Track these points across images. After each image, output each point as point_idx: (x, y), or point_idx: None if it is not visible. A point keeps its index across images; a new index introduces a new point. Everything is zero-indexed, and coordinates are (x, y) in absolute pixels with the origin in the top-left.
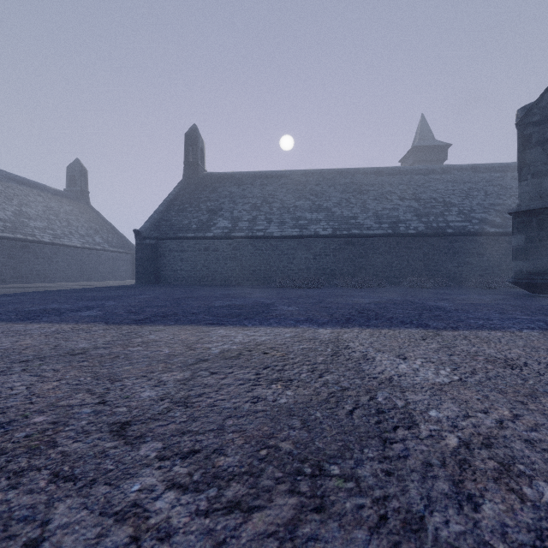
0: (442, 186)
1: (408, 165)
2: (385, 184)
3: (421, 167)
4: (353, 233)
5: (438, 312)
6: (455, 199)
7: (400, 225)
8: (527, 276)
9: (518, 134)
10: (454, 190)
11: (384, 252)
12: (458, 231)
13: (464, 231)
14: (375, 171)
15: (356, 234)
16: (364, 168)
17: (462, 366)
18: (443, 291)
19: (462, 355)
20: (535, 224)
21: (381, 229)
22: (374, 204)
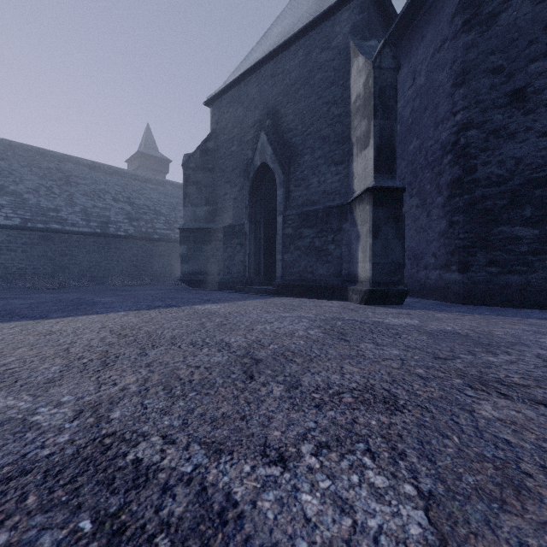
0: (156, 196)
1: (135, 168)
2: (100, 181)
3: (139, 174)
4: (52, 227)
5: (86, 305)
6: (165, 210)
7: (110, 226)
8: (188, 276)
9: (184, 172)
10: (165, 202)
11: (93, 251)
12: (163, 237)
13: (168, 238)
14: (90, 164)
15: (56, 229)
16: (76, 157)
17: (4, 340)
18: (136, 288)
19: (23, 334)
20: (192, 239)
21: (89, 227)
22: (84, 199)
